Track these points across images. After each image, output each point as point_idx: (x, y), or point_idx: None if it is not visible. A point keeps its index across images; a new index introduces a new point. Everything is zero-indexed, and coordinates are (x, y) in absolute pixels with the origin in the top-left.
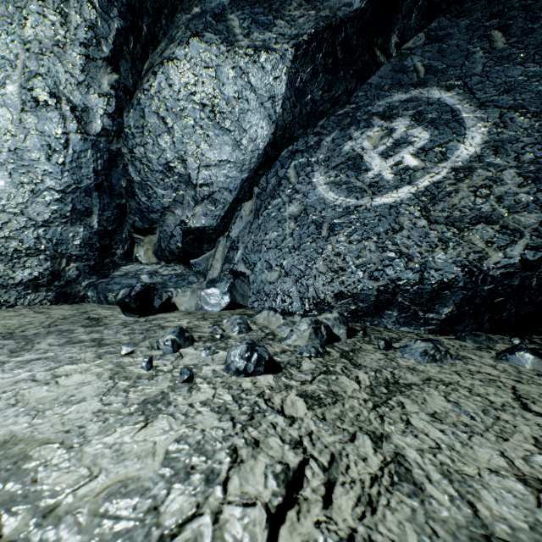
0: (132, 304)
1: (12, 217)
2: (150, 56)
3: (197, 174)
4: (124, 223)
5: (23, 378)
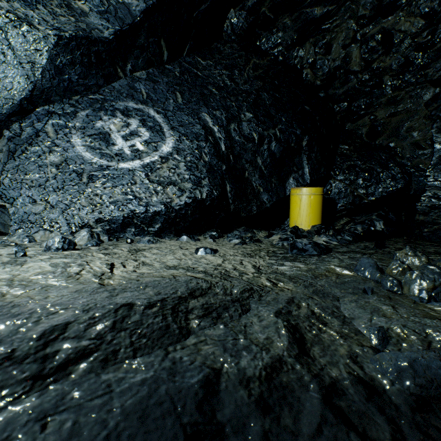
0: None
1: None
2: None
3: None
4: None
5: None
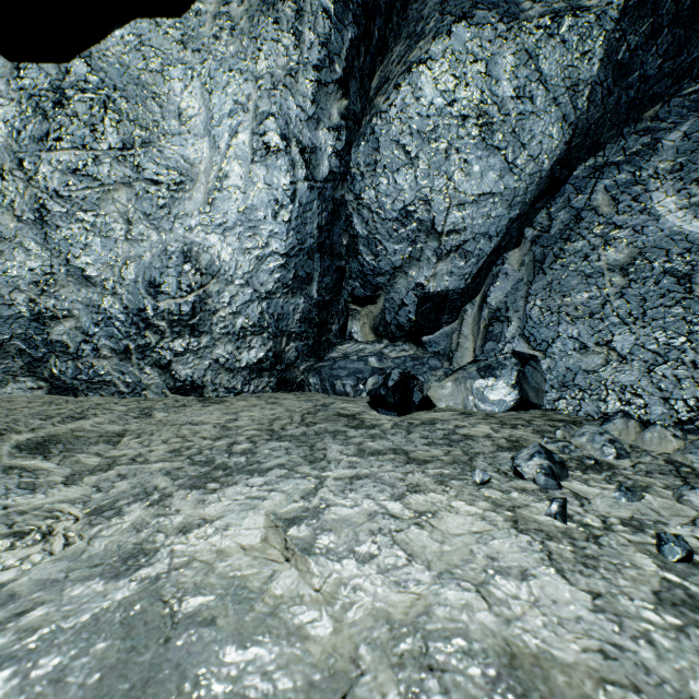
0: (389, 398)
1: (238, 289)
2: (377, 70)
3: (445, 218)
4: (341, 292)
5: (373, 510)
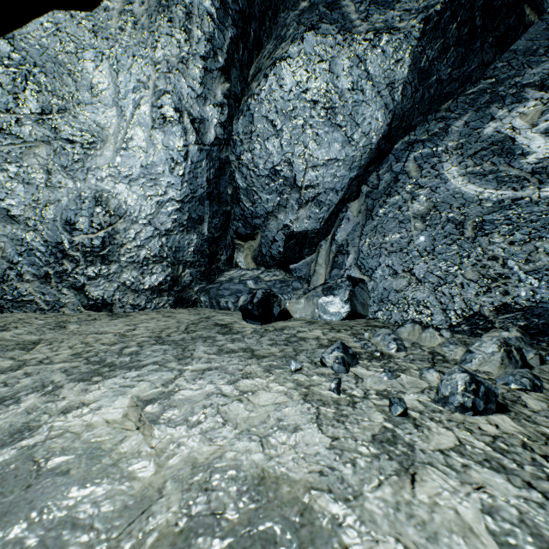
0: (254, 311)
1: (142, 227)
2: (254, 61)
3: (303, 176)
4: (228, 230)
5: (211, 392)
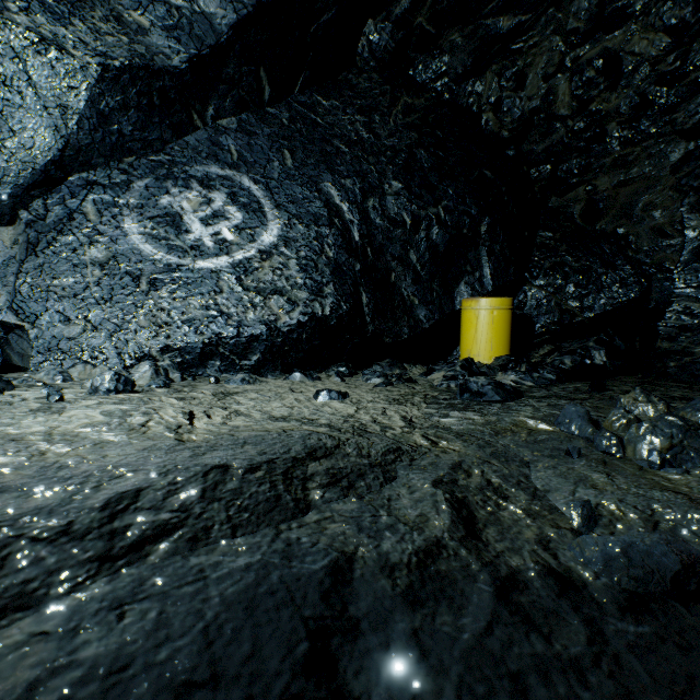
0: None
1: None
2: None
3: None
4: None
5: None
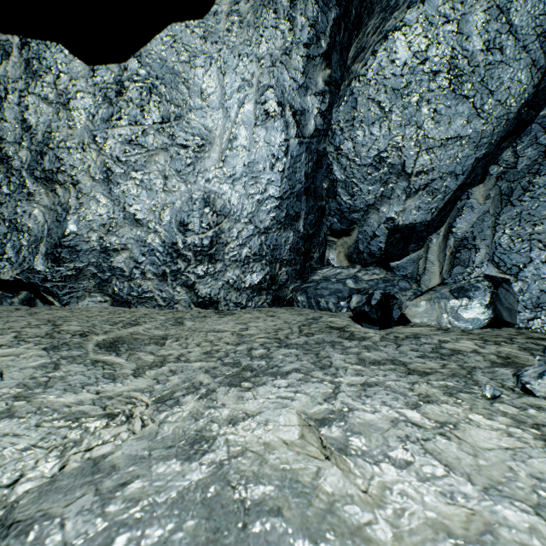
0: (372, 314)
1: (244, 226)
2: (352, 43)
3: (414, 161)
4: (321, 226)
5: (394, 417)
